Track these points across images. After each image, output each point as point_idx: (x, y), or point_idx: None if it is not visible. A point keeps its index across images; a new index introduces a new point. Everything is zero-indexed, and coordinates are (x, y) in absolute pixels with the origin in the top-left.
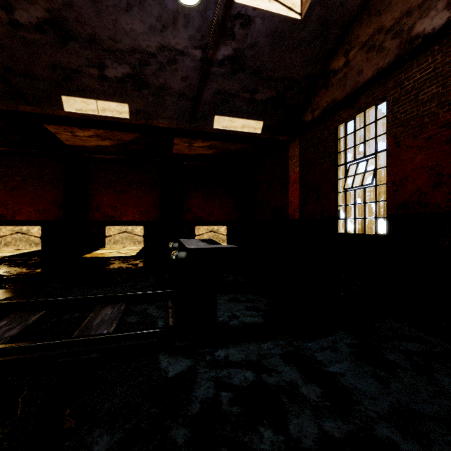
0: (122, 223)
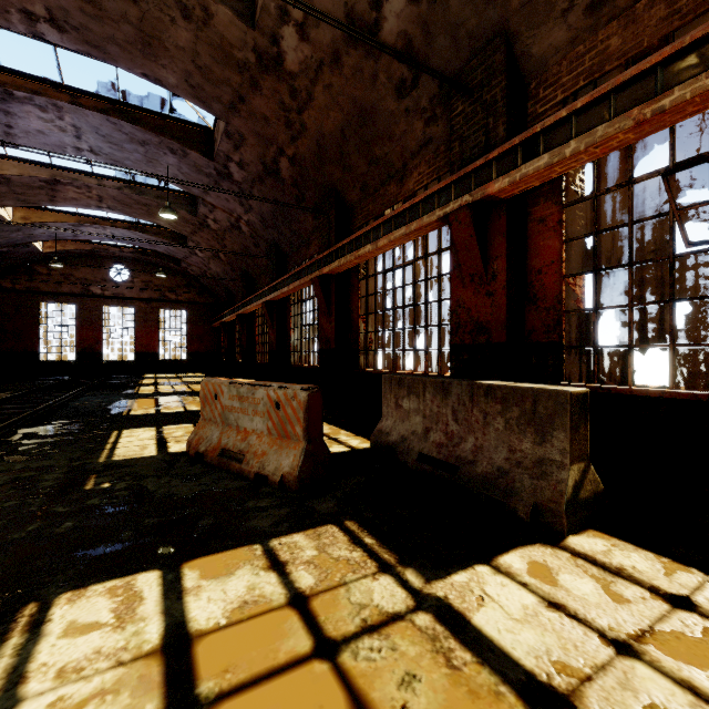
0: None
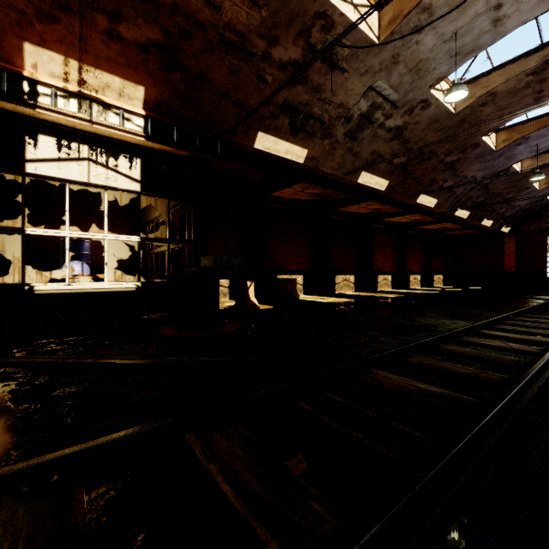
0: (414, 273)
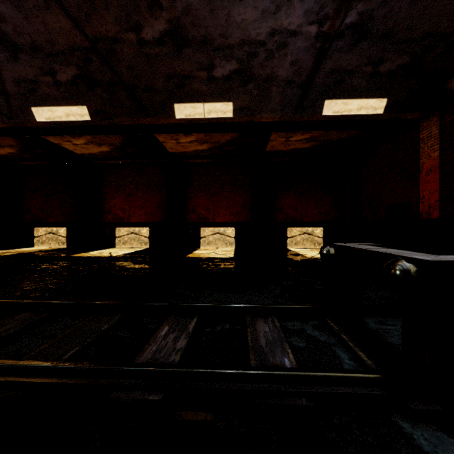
0: (215, 224)
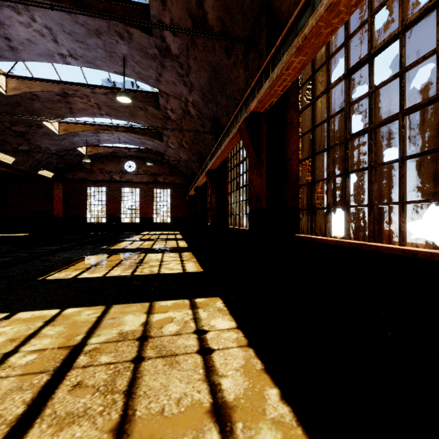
0: None
